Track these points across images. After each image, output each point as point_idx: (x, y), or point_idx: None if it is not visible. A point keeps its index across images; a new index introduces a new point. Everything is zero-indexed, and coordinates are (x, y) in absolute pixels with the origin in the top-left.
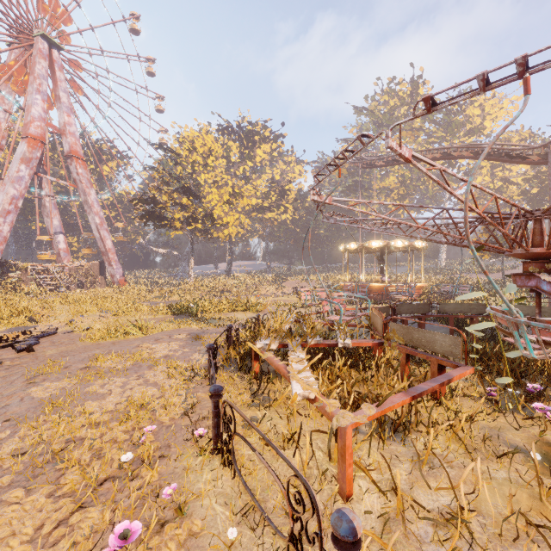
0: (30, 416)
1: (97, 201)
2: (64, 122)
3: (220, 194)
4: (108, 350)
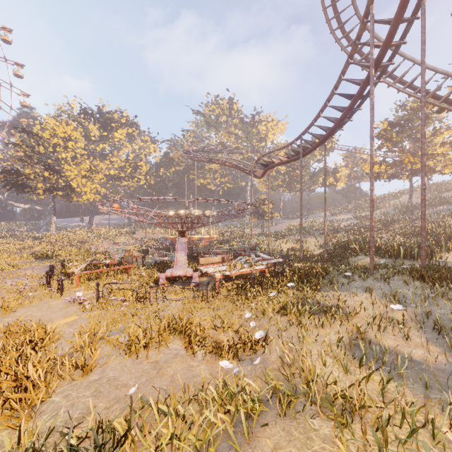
0: None
1: None
2: None
3: (79, 169)
4: None
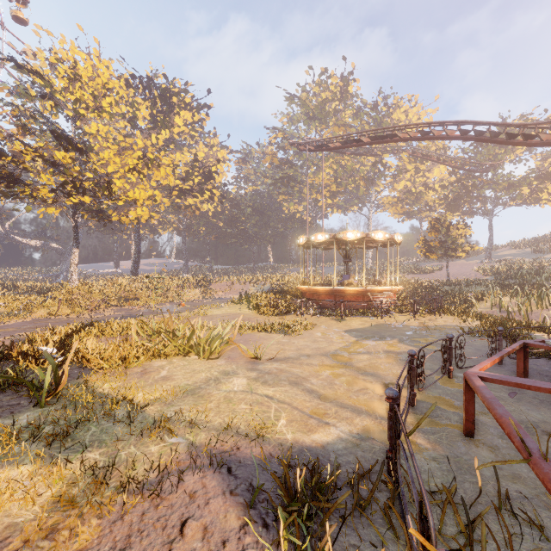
0: None
1: None
2: None
3: (124, 157)
4: None
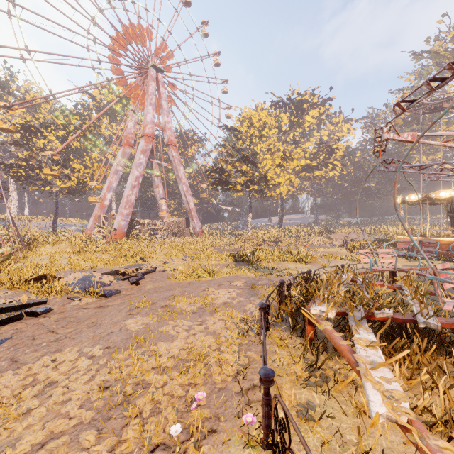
0: (121, 347)
1: (184, 175)
2: (164, 122)
3: (273, 159)
4: (183, 291)
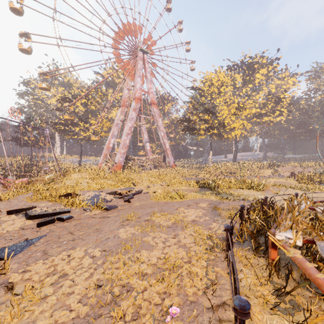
0: (114, 251)
1: (162, 124)
2: (148, 88)
3: (229, 109)
4: (160, 209)
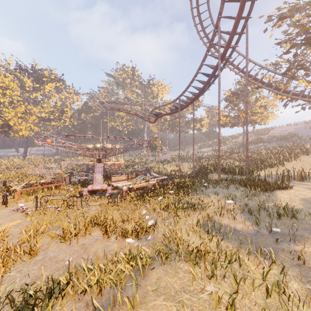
0: None
1: None
2: None
3: (16, 111)
4: None
